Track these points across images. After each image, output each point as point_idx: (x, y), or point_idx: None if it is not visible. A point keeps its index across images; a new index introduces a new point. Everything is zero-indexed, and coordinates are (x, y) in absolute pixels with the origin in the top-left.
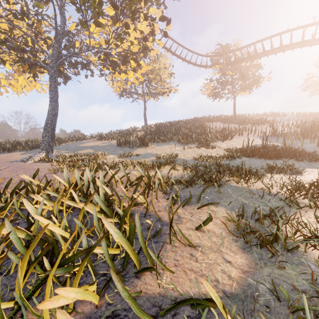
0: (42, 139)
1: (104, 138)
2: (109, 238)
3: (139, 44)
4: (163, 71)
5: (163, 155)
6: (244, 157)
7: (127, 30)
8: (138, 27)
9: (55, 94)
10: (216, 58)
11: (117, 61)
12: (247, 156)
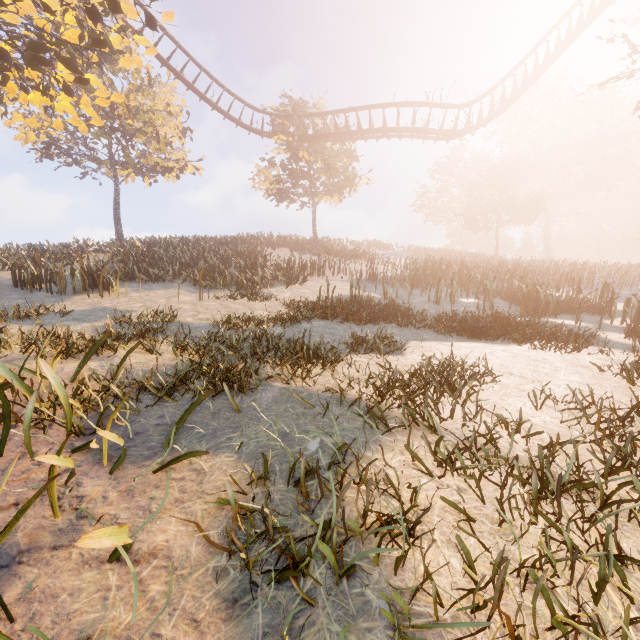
0: None
1: None
2: None
3: (79, 23)
4: (163, 117)
5: (139, 314)
6: (319, 320)
7: None
8: None
9: None
10: (281, 120)
11: (11, 51)
12: (323, 317)
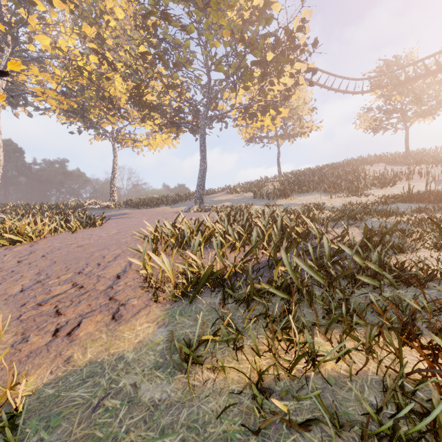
0: (195, 193)
1: (234, 192)
2: (296, 232)
3: (280, 93)
4: (302, 108)
5: (309, 204)
6: (400, 203)
7: (271, 86)
8: (282, 80)
9: (204, 153)
10: (376, 78)
11: (254, 110)
12: (403, 202)
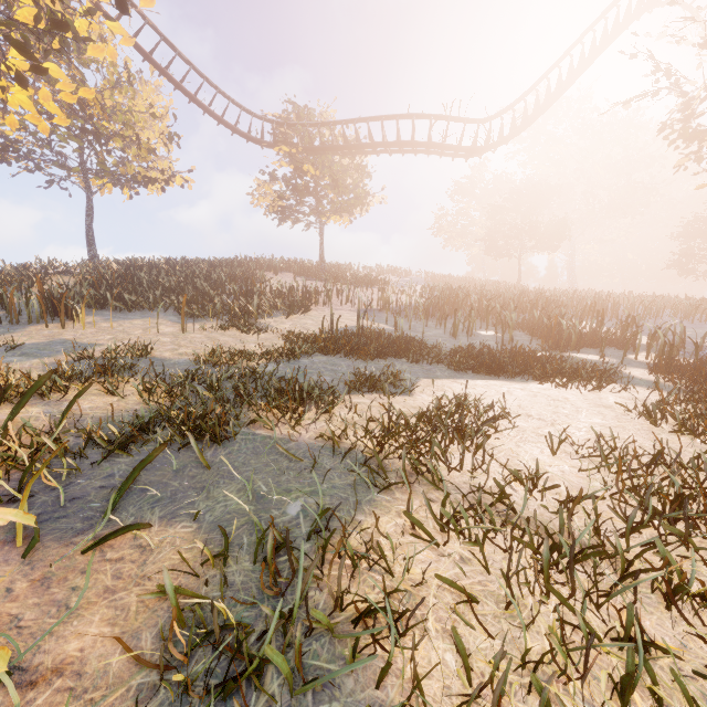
0: None
1: None
2: None
3: (34, 1)
4: (144, 119)
5: (105, 349)
6: (320, 355)
7: None
8: None
9: None
10: (283, 129)
11: None
12: (325, 352)
